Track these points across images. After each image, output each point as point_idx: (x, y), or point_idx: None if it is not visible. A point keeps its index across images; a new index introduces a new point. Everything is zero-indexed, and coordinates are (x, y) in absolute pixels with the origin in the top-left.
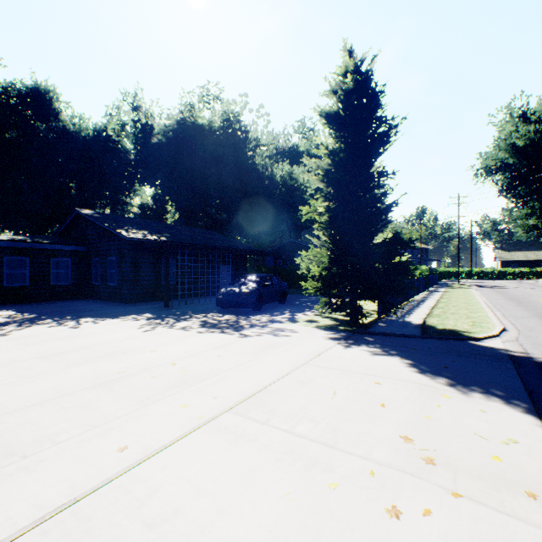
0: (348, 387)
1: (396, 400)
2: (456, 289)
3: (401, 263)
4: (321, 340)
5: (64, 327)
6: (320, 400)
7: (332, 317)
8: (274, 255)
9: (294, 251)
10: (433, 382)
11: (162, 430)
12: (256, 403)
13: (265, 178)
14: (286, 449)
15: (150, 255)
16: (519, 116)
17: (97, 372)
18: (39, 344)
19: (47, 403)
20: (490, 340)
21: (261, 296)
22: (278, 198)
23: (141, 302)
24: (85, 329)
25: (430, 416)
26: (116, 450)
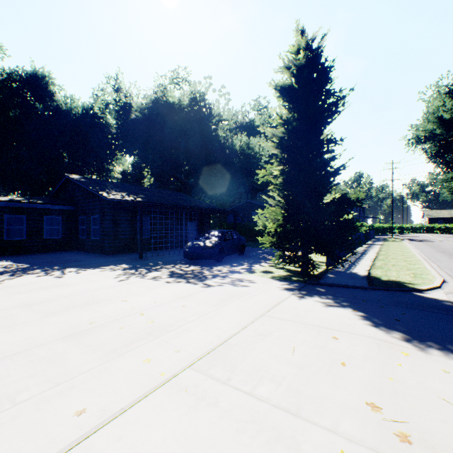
0: (306, 341)
1: (356, 357)
2: (392, 242)
3: (348, 221)
4: (277, 290)
5: (50, 276)
6: (280, 356)
7: (285, 268)
8: (234, 213)
9: (250, 209)
10: (388, 336)
11: (122, 389)
12: (217, 358)
13: (226, 147)
14: (248, 416)
15: (127, 213)
16: (446, 92)
17: (71, 322)
18: (24, 293)
19: (17, 356)
20: (433, 291)
21: (222, 249)
22: (237, 165)
23: (119, 254)
24: (67, 279)
25: (393, 377)
26: (73, 414)
